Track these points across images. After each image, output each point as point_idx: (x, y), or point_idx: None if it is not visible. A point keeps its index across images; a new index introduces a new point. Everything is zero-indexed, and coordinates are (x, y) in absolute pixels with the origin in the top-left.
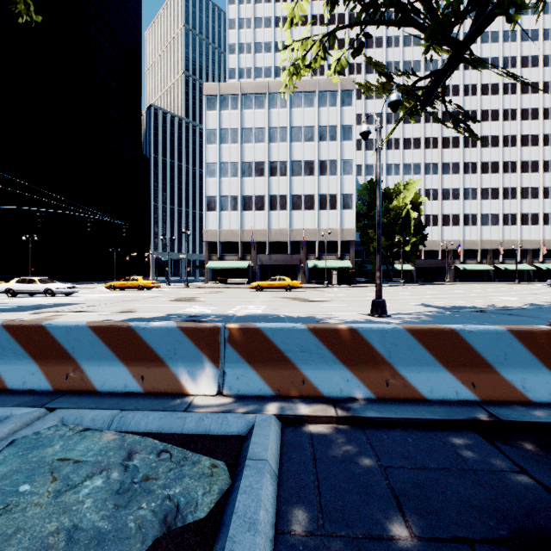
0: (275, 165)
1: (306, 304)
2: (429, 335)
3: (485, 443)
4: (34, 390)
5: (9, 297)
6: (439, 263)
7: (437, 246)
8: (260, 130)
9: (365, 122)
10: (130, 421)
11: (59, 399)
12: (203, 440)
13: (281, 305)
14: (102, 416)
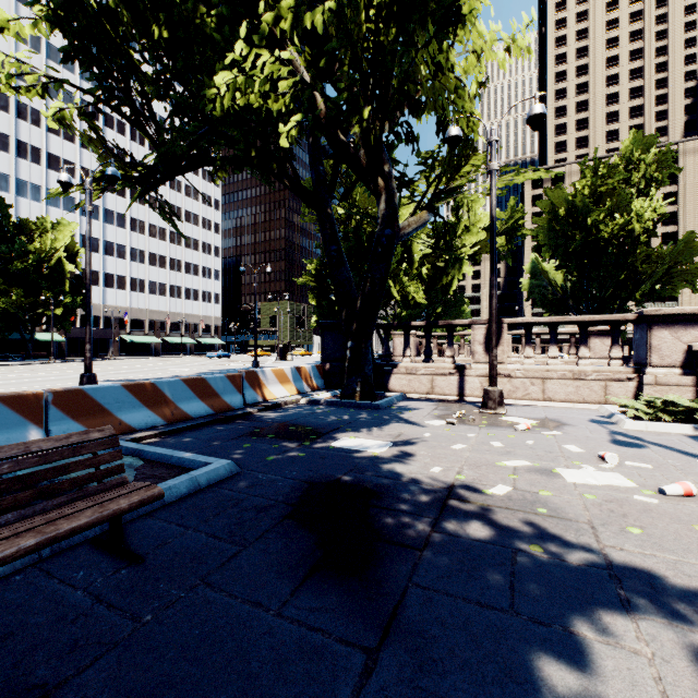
0: None
1: None
2: (193, 382)
3: (225, 424)
4: None
5: None
6: (102, 334)
7: (99, 312)
8: None
9: (66, 170)
10: None
11: None
12: None
13: None
14: None
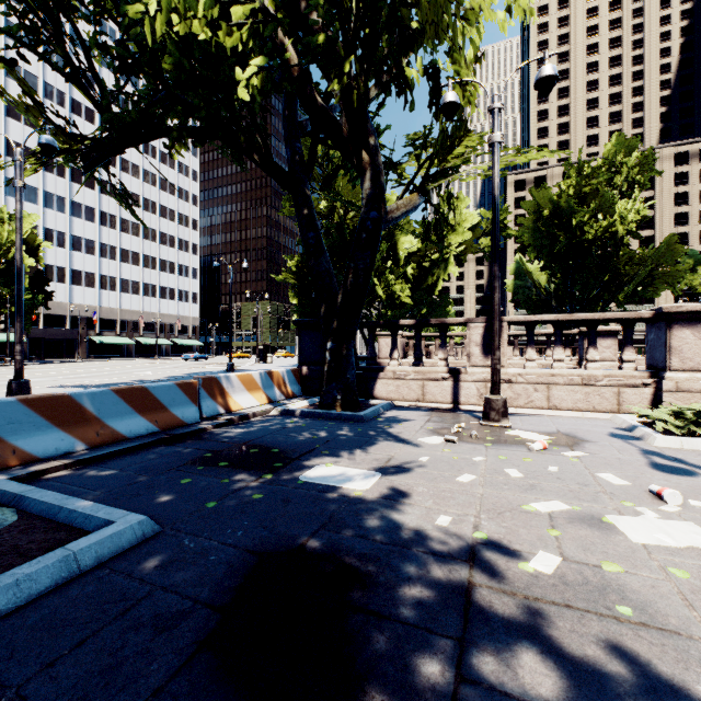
0: None
1: None
2: (129, 392)
3: (169, 446)
4: None
5: None
6: (68, 334)
7: (65, 311)
8: None
9: None
10: None
11: None
12: None
13: None
14: None
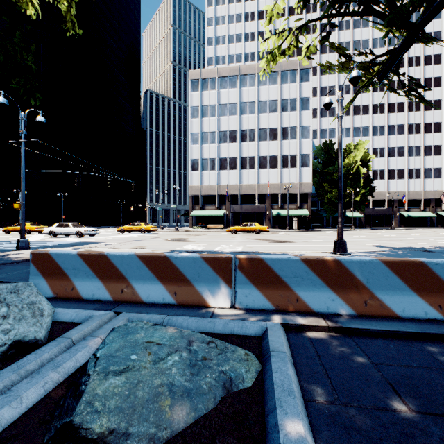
0: (245, 133)
1: (275, 244)
2: (401, 266)
3: None
4: (100, 300)
5: (52, 237)
6: (385, 211)
7: (384, 197)
8: (233, 105)
9: (328, 95)
10: (175, 322)
11: (119, 307)
12: (231, 338)
13: (255, 244)
14: (154, 318)
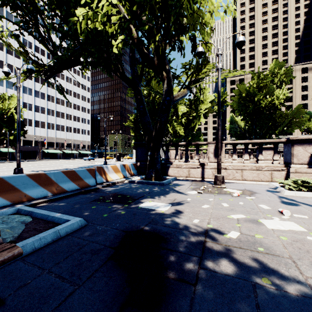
0: None
1: None
2: (68, 172)
3: (84, 194)
4: None
5: None
6: (33, 149)
7: (32, 138)
8: None
9: (7, 66)
10: None
11: None
12: None
13: None
14: None
